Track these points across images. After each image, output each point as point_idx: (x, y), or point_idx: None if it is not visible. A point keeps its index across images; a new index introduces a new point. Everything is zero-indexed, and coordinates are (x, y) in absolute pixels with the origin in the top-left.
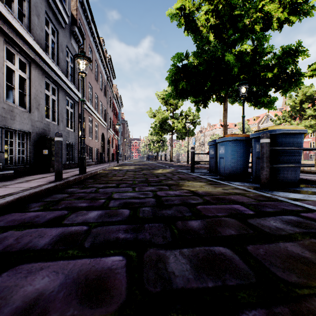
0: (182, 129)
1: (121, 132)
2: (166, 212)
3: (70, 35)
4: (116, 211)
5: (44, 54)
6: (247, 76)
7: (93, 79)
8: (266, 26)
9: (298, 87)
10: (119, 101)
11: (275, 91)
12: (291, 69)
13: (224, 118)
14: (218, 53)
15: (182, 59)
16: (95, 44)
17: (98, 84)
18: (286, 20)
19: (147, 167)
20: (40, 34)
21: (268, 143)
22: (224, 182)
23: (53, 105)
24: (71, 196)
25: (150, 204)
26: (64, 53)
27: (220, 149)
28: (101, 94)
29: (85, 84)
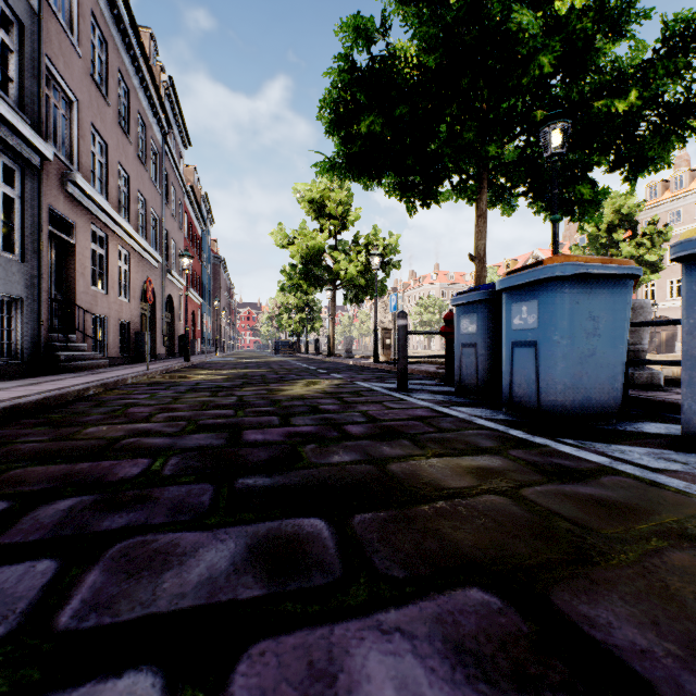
0: (360, 277)
1: (209, 285)
2: None
3: None
4: None
5: None
6: None
7: (111, 123)
8: None
9: (667, 159)
10: (204, 208)
11: (612, 167)
12: (674, 95)
13: (479, 237)
14: (489, 3)
15: (371, 40)
16: (118, 24)
17: (130, 142)
18: None
19: (266, 374)
20: None
21: None
22: (578, 449)
23: None
24: None
25: None
26: None
27: (519, 314)
28: (142, 174)
29: (77, 125)
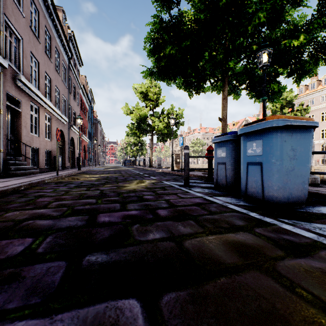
0: (164, 129)
1: (92, 133)
2: None
3: None
4: None
5: None
6: None
7: (41, 52)
8: None
9: (315, 71)
10: (90, 96)
11: (289, 75)
12: (321, 38)
13: (223, 109)
14: None
15: (170, 7)
16: (45, 3)
17: (51, 61)
18: None
19: (118, 177)
20: None
21: None
22: (294, 227)
23: None
24: None
25: None
26: None
27: (251, 147)
28: (58, 78)
29: (22, 51)
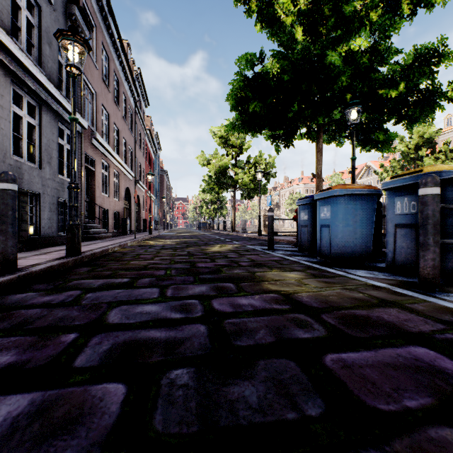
0: (250, 183)
1: (158, 188)
2: (240, 392)
3: (65, 20)
4: (82, 396)
5: (5, 36)
6: (356, 96)
7: (110, 101)
8: (392, 11)
9: (430, 116)
10: (155, 141)
11: (396, 122)
12: (426, 85)
13: (317, 163)
14: (315, 50)
15: (254, 64)
16: (114, 45)
17: (119, 110)
18: (424, 1)
19: (197, 241)
20: (0, 2)
21: (438, 196)
22: (337, 270)
23: (31, 135)
24: (0, 319)
25: (194, 348)
26: (54, 47)
27: (323, 211)
28: (125, 127)
29: (96, 106)
